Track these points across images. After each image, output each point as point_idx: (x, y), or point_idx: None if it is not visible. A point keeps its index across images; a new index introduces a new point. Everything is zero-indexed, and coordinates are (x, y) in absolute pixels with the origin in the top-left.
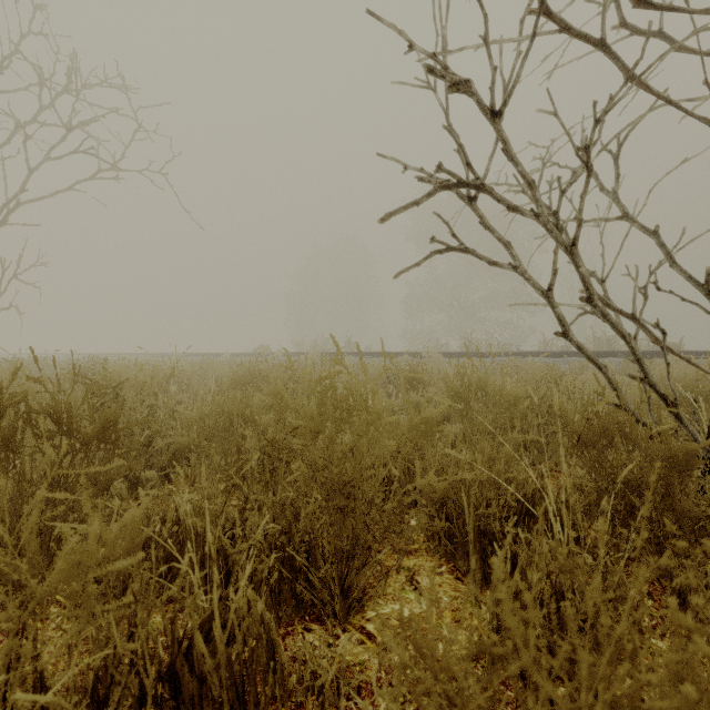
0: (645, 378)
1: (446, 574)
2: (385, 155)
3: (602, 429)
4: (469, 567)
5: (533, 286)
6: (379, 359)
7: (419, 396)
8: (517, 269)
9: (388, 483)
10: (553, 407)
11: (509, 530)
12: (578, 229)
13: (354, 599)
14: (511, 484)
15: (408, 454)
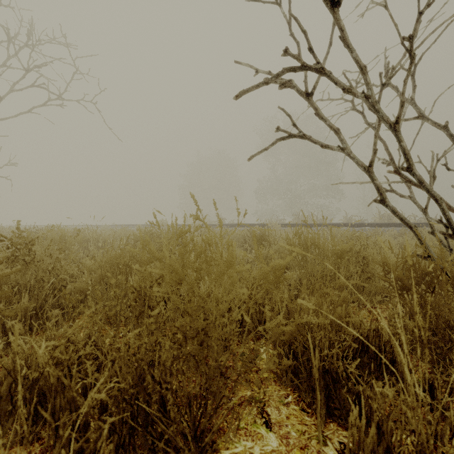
0: (453, 234)
1: (292, 404)
2: (241, 62)
3: (423, 277)
4: (313, 400)
5: (356, 164)
6: (239, 229)
7: (267, 251)
8: (344, 150)
9: (243, 319)
10: (367, 259)
11: (352, 371)
12: (401, 109)
13: (207, 444)
14: (350, 325)
15: (259, 299)
